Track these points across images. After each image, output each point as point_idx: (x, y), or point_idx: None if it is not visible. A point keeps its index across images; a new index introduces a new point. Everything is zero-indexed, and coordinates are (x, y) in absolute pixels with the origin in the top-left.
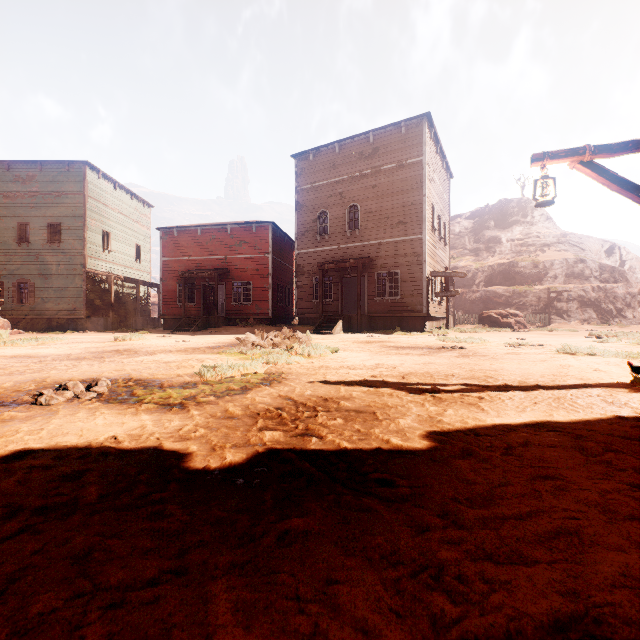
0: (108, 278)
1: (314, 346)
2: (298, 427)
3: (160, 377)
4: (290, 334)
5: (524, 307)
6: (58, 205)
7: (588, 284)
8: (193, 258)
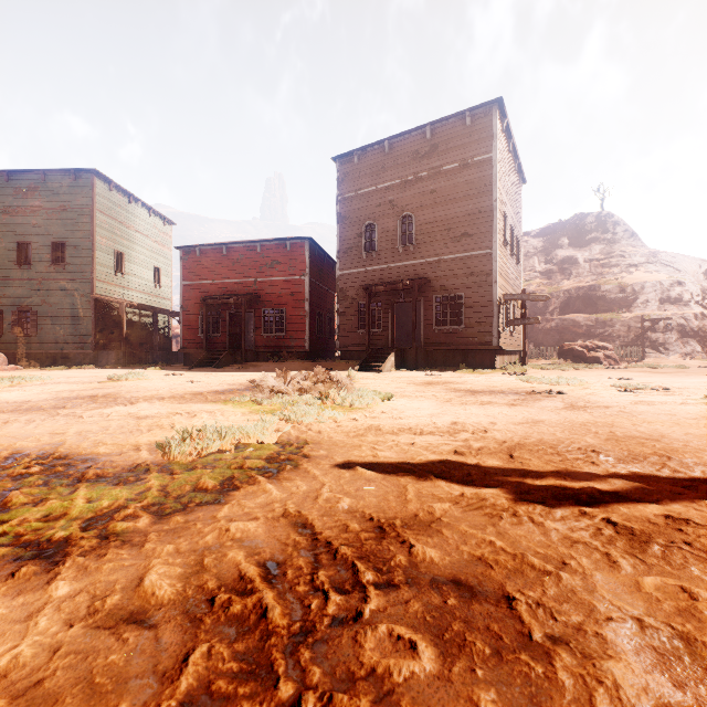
0: (120, 305)
1: (358, 392)
2: (300, 706)
3: (102, 451)
4: (324, 375)
5: (610, 338)
6: (63, 221)
7: (688, 311)
8: (218, 281)
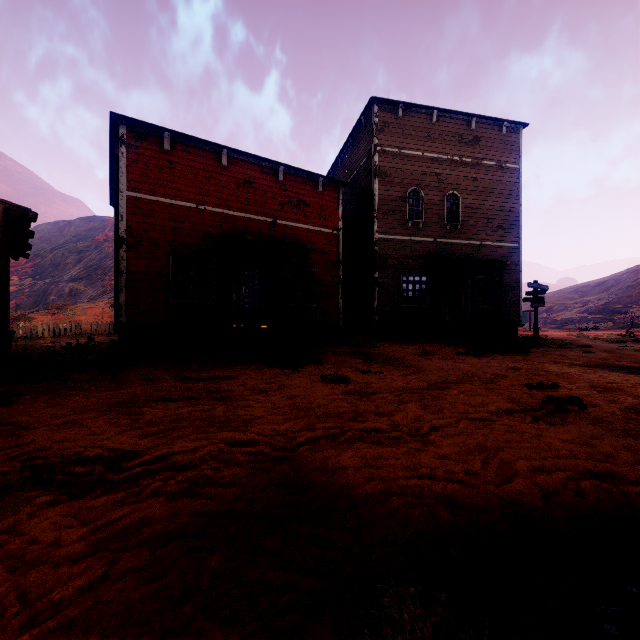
0: None
1: None
2: None
3: None
4: None
5: None
6: None
7: None
8: (208, 208)
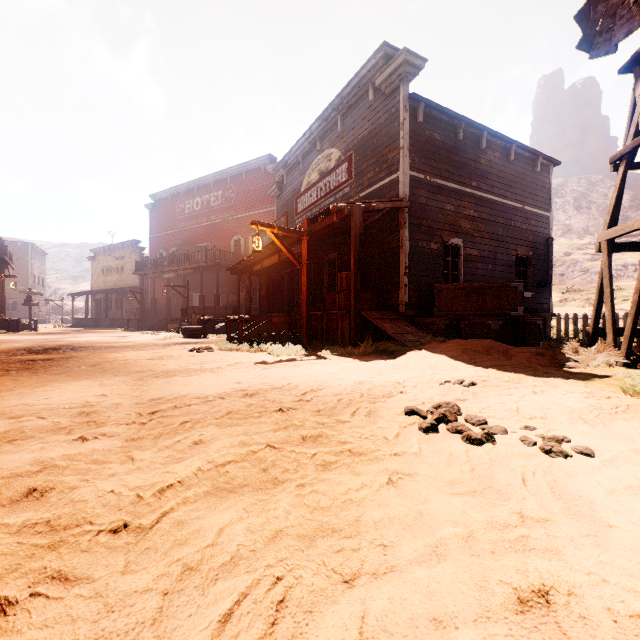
0: None
1: None
2: None
3: None
4: None
5: None
6: None
7: None
8: None
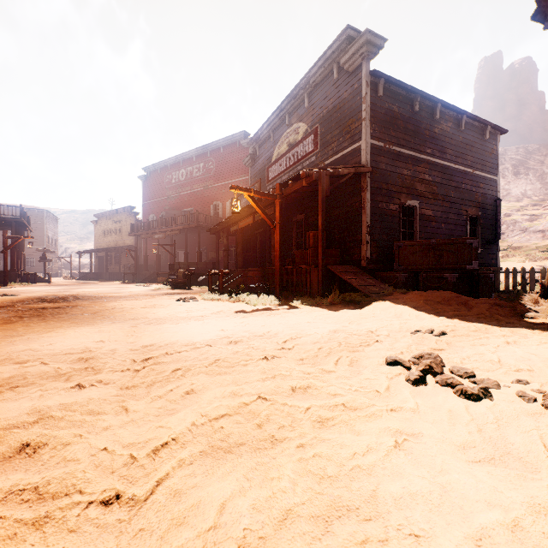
0: None
1: None
2: None
3: None
4: None
5: None
6: None
7: None
8: None
